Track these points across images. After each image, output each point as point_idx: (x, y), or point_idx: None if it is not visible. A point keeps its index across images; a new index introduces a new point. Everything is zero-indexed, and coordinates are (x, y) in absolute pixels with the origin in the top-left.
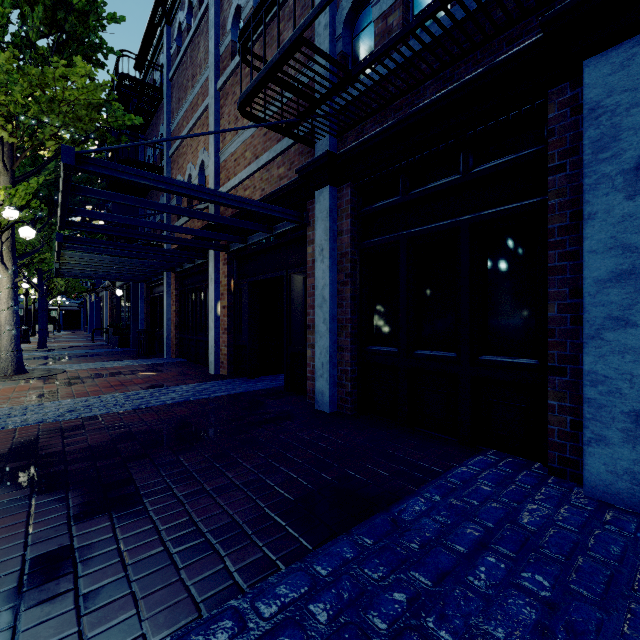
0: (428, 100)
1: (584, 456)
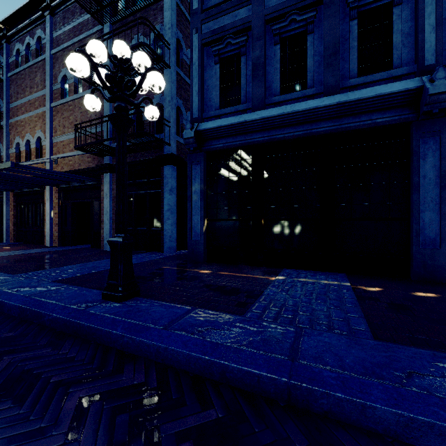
0: (137, 160)
1: (164, 246)
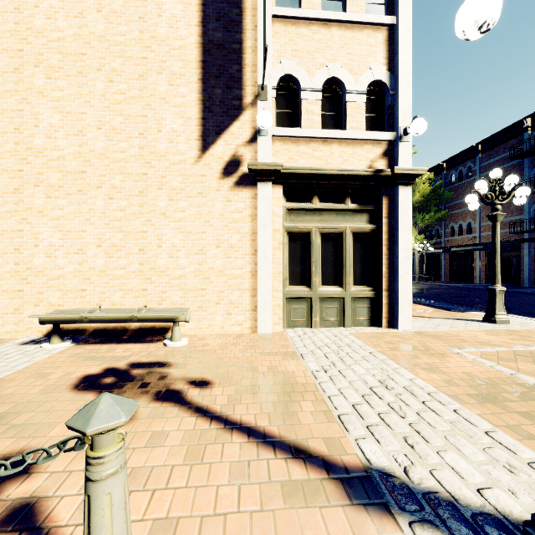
0: None
1: None
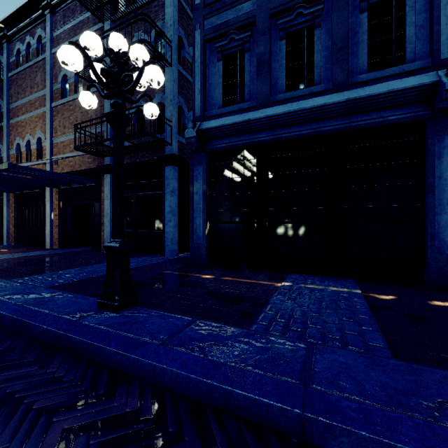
0: (138, 160)
1: (165, 249)
